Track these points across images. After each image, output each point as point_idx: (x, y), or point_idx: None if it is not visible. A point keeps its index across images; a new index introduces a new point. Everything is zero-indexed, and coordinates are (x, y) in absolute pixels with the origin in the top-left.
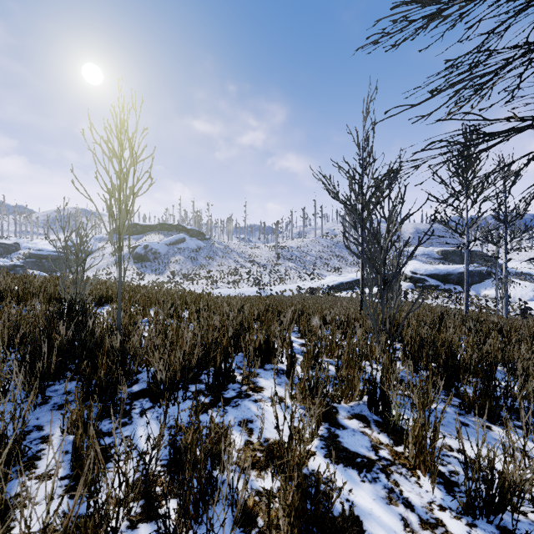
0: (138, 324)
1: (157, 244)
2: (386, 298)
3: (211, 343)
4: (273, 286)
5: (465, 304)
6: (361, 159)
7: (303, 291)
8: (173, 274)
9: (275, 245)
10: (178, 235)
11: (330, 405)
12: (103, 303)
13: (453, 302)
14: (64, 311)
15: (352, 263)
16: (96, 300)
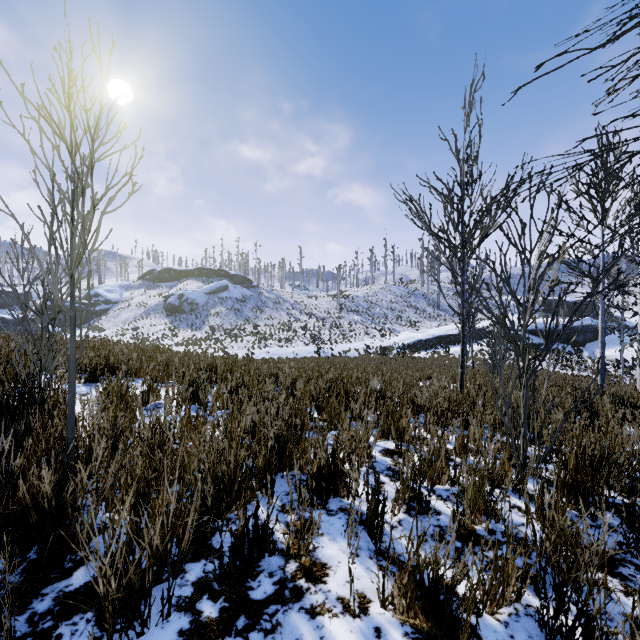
0: (94, 447)
1: (194, 292)
2: (533, 385)
3: (234, 469)
4: (334, 344)
5: (601, 376)
6: (461, 174)
7: (371, 351)
8: (212, 330)
9: (337, 294)
10: (219, 282)
11: (463, 620)
12: (100, 376)
13: (562, 365)
14: (4, 404)
15: (432, 316)
16: (87, 374)
